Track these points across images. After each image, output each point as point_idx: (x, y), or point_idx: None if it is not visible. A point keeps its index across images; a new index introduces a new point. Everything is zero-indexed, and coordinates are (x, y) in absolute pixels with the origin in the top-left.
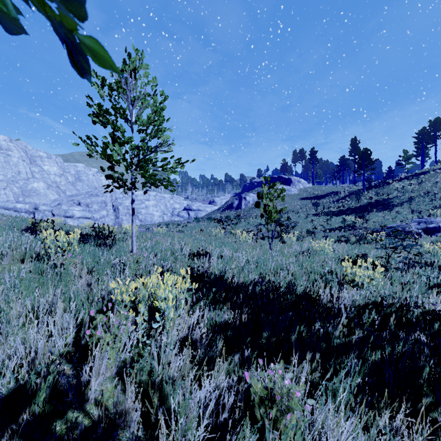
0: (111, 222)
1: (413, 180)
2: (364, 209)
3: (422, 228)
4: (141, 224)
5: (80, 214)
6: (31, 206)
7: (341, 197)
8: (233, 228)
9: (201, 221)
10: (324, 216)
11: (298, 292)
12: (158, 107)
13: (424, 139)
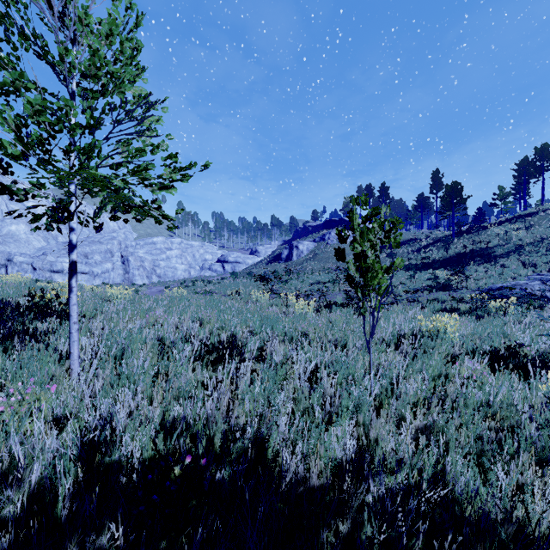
0: (118, 278)
1: (518, 223)
2: (456, 261)
3: (549, 289)
4: (160, 280)
5: None
6: (2, 256)
7: (423, 246)
8: (283, 287)
9: (240, 277)
10: (403, 270)
11: (469, 494)
12: (124, 40)
13: (527, 172)
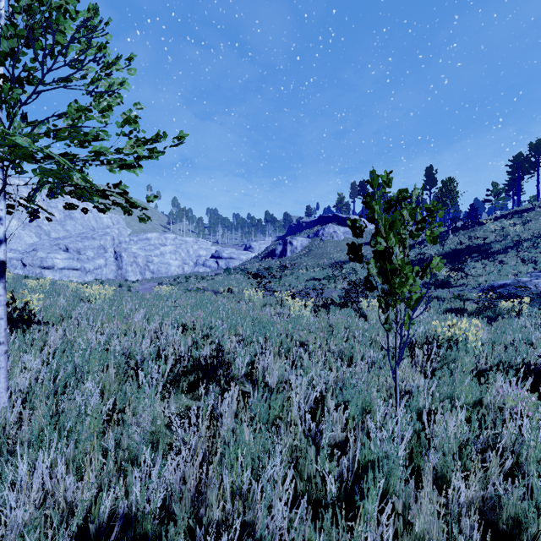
0: (111, 274)
1: (514, 219)
2: (453, 257)
3: None
4: (153, 276)
5: (64, 264)
6: None
7: (417, 242)
8: (277, 284)
9: (233, 273)
10: None
11: None
12: None
13: (521, 168)
